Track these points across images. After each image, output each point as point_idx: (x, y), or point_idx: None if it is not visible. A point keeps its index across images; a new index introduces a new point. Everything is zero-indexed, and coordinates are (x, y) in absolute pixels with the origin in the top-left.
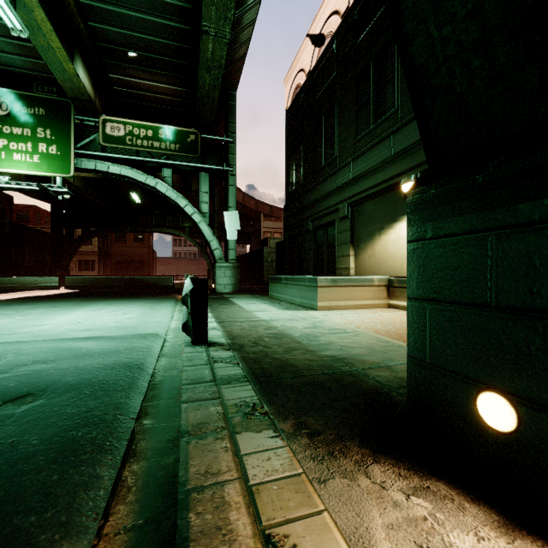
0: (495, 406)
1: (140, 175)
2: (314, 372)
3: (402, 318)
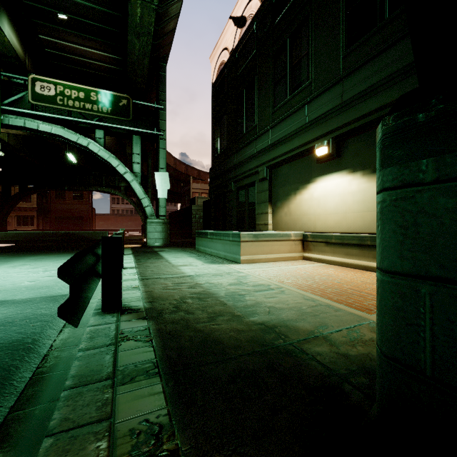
0: None
1: (72, 134)
2: (243, 352)
3: (318, 270)
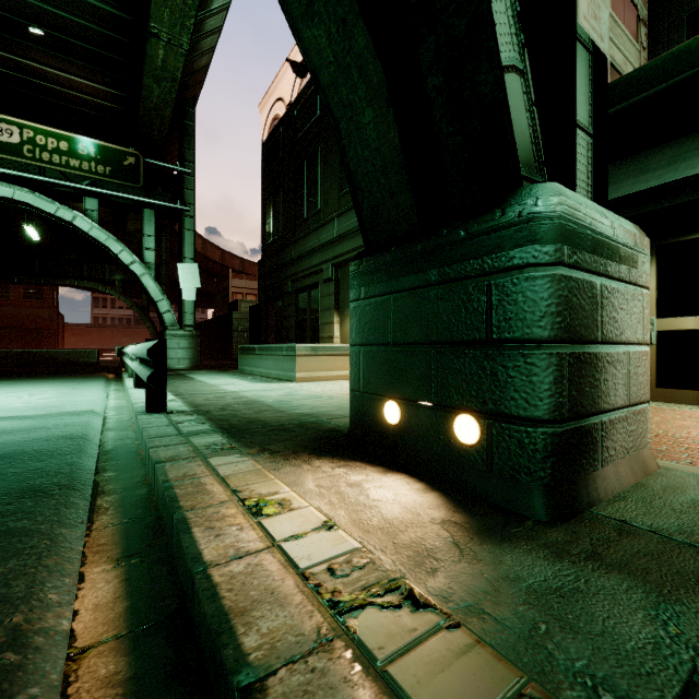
0: (391, 408)
1: (48, 202)
2: (282, 423)
3: None
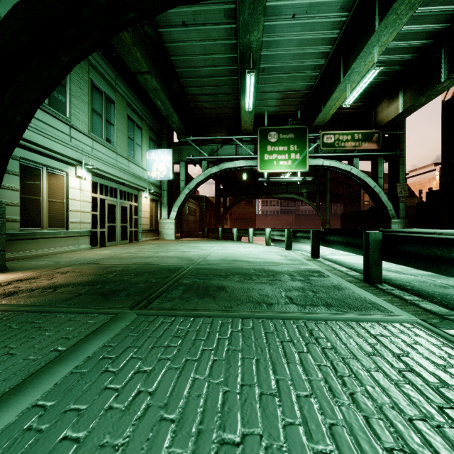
0: None
1: (340, 164)
2: None
3: None
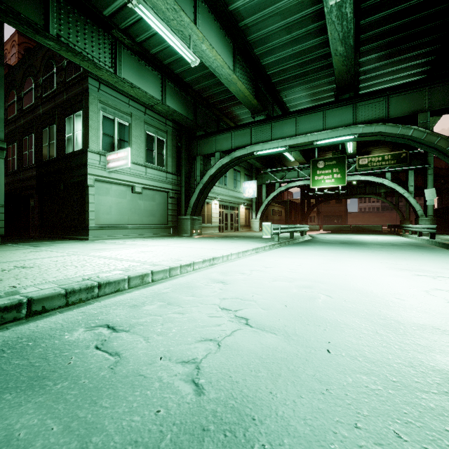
0: None
1: (374, 178)
2: None
3: None
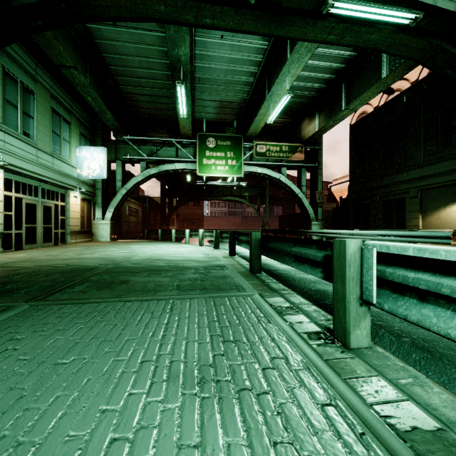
0: None
1: (271, 172)
2: None
3: None
